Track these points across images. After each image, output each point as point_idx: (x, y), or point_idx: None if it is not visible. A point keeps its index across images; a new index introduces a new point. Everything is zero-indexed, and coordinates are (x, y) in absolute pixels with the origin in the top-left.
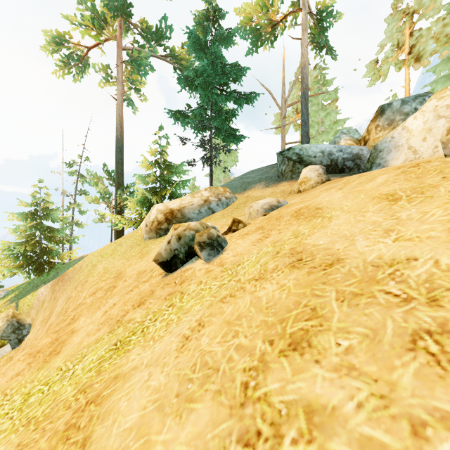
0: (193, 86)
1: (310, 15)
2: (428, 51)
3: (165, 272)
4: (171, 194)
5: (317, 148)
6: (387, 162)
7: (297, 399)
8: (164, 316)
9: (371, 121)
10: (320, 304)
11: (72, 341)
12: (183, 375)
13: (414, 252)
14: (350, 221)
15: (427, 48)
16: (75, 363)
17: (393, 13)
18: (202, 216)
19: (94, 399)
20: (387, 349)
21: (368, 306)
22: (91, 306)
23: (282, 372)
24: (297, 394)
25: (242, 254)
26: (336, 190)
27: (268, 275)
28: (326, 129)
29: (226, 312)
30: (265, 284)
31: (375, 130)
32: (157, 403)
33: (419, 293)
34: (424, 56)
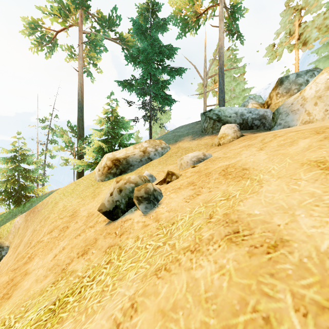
0: (137, 62)
1: (225, 8)
2: (312, 38)
3: (108, 219)
4: (120, 144)
5: (232, 110)
6: (287, 121)
7: None
8: (102, 275)
9: (272, 90)
10: (274, 313)
11: (23, 285)
12: None
13: None
14: (283, 188)
15: (312, 35)
16: (17, 318)
17: (286, 9)
18: (143, 162)
19: None
20: None
21: None
22: (46, 246)
23: None
24: None
25: (175, 210)
26: (257, 150)
27: (204, 248)
28: (237, 95)
29: (160, 294)
30: (201, 260)
31: (276, 96)
32: None
33: None
34: (309, 41)
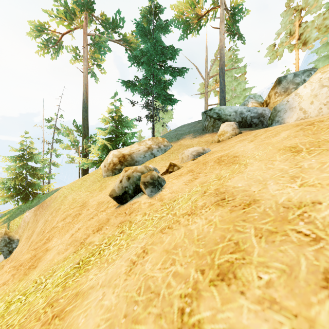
0: (140, 63)
1: (226, 10)
2: (312, 38)
3: (118, 204)
4: (124, 142)
5: (231, 109)
6: (284, 119)
7: (226, 328)
8: (117, 241)
9: (271, 89)
10: (242, 239)
11: (46, 258)
12: (130, 297)
13: (318, 197)
14: (262, 168)
15: (312, 35)
16: (47, 277)
17: (286, 9)
18: (146, 159)
19: (59, 314)
20: (303, 285)
21: (282, 244)
22: (62, 229)
23: (212, 300)
24: (226, 323)
25: (177, 191)
26: (248, 142)
27: (198, 211)
28: (238, 94)
29: (165, 242)
30: (196, 219)
31: (274, 95)
32: (108, 322)
33: (326, 234)
34: (309, 41)
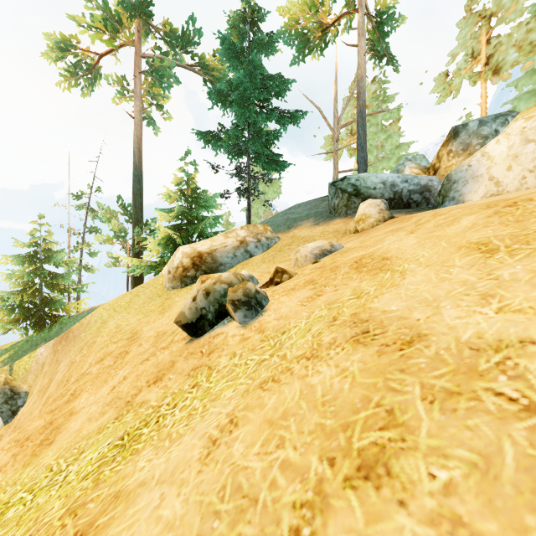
0: (227, 102)
1: (368, 17)
2: (509, 62)
3: (190, 336)
4: (201, 233)
5: (377, 178)
6: (463, 195)
7: None
8: (186, 400)
9: (442, 146)
10: (399, 405)
11: (70, 427)
12: (207, 503)
13: (529, 331)
14: (431, 278)
15: (508, 58)
16: (69, 461)
17: (467, 15)
18: (238, 260)
19: (85, 530)
20: (510, 494)
21: (470, 414)
22: (97, 378)
23: (349, 516)
24: None
25: (287, 317)
26: (406, 234)
27: (324, 353)
28: (387, 154)
29: (267, 405)
30: (320, 366)
31: (447, 156)
32: None
33: None
34: (504, 68)
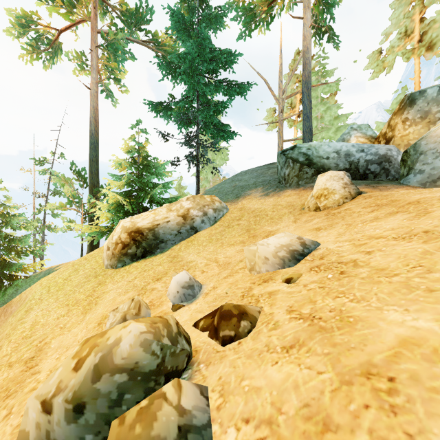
0: (177, 74)
1: None
2: None
3: None
4: (151, 199)
5: (330, 147)
6: (438, 167)
7: None
8: None
9: (394, 114)
10: None
11: None
12: None
13: None
14: None
15: None
16: None
17: None
18: (183, 236)
19: None
20: None
21: None
22: None
23: None
24: None
25: None
26: None
27: None
28: (326, 125)
29: None
30: None
31: (402, 125)
32: None
33: None
34: (438, 44)
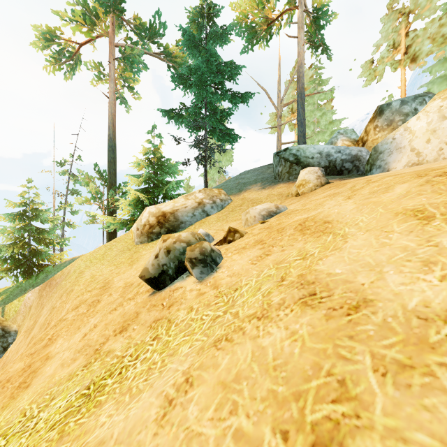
0: (187, 85)
1: (306, 13)
2: (424, 52)
3: (153, 289)
4: (165, 195)
5: (315, 149)
6: (388, 164)
7: None
8: (147, 353)
9: (369, 122)
10: (350, 375)
11: (45, 371)
12: None
13: None
14: (372, 243)
15: (423, 48)
16: (41, 407)
17: (389, 12)
18: (196, 219)
19: None
20: None
21: (427, 392)
22: (72, 324)
23: None
24: None
25: (239, 274)
26: (344, 199)
27: (274, 314)
28: (322, 129)
29: (220, 366)
30: (270, 327)
31: (373, 131)
32: None
33: None
34: (420, 56)
